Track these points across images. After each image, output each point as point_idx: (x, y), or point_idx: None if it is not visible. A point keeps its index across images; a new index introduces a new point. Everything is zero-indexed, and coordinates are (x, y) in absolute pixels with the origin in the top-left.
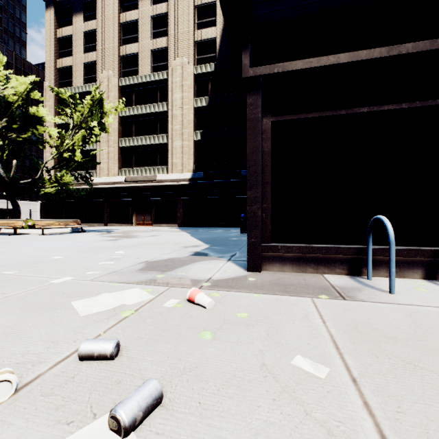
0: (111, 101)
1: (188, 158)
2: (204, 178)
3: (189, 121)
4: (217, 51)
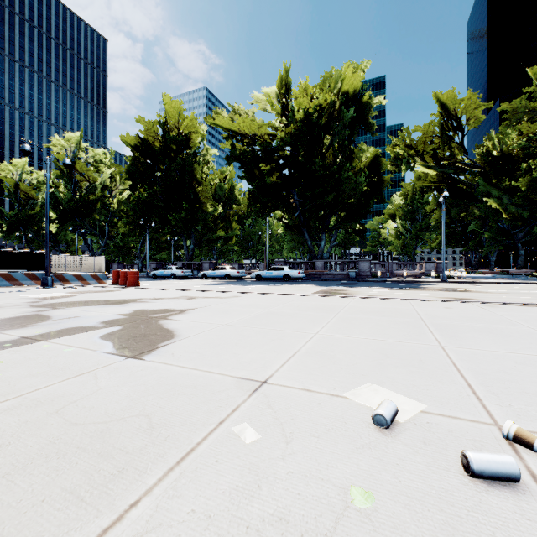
0: None
1: None
2: None
3: None
4: None
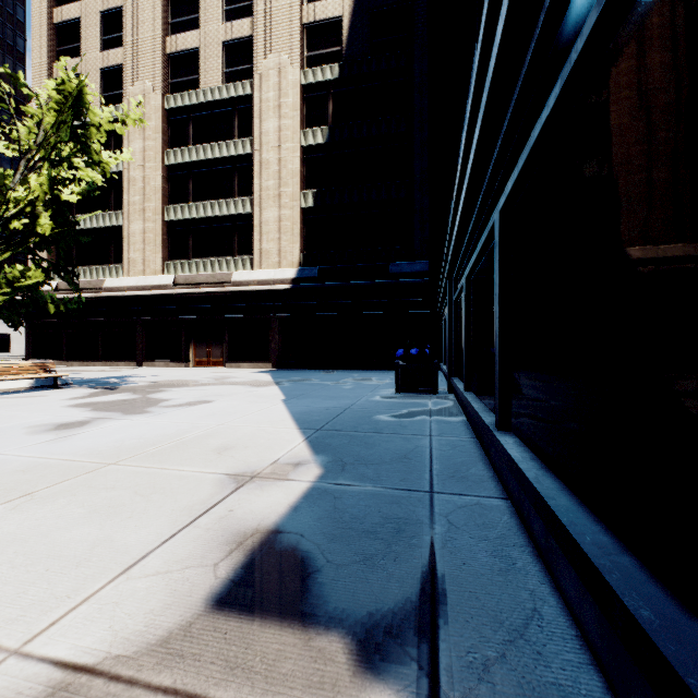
0: (149, 137)
1: (290, 240)
2: (320, 277)
3: (292, 172)
4: (343, 42)
